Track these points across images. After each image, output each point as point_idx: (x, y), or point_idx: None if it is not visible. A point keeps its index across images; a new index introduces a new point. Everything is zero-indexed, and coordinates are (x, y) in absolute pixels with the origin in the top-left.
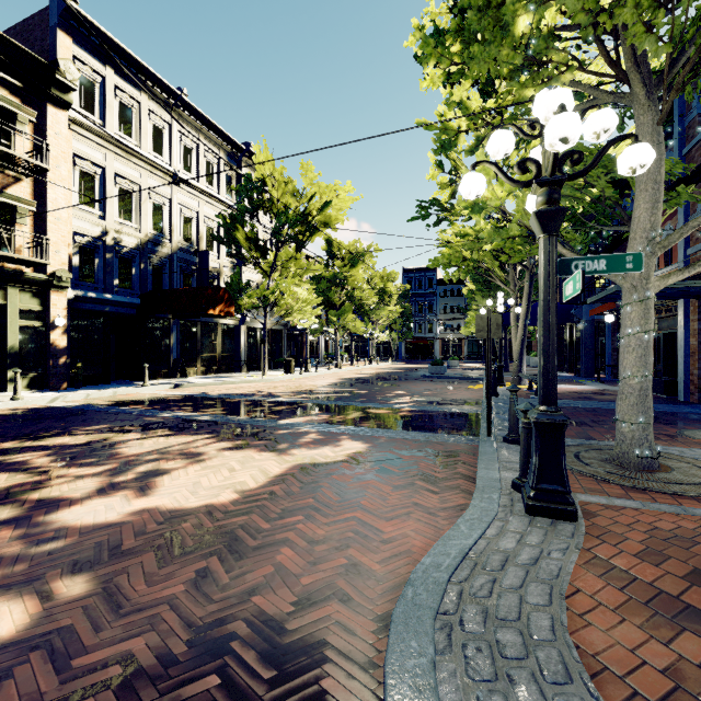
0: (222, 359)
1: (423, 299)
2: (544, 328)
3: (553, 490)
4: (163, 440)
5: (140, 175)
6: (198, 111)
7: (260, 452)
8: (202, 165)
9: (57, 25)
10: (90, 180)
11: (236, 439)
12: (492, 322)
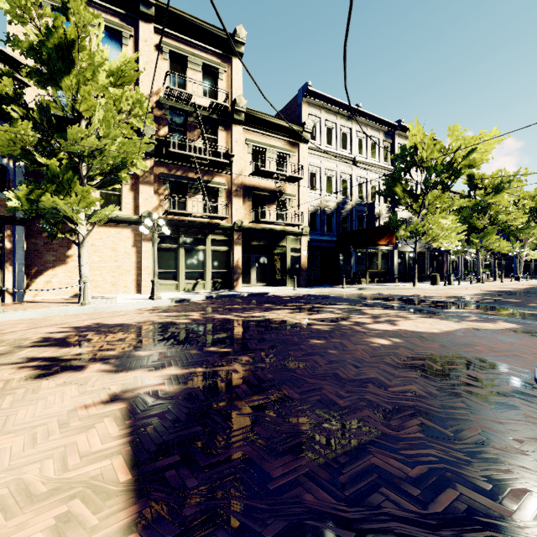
0: (381, 274)
1: None
2: None
3: None
4: (382, 311)
5: (336, 166)
6: (367, 113)
7: (442, 320)
8: (368, 147)
9: (302, 102)
10: (314, 176)
11: (422, 314)
12: None
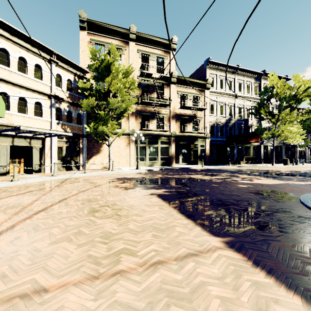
0: (253, 158)
1: None
2: None
3: None
4: (248, 176)
5: (225, 99)
6: (244, 69)
7: (277, 180)
8: (245, 87)
9: (206, 68)
10: (213, 106)
11: (268, 178)
12: None
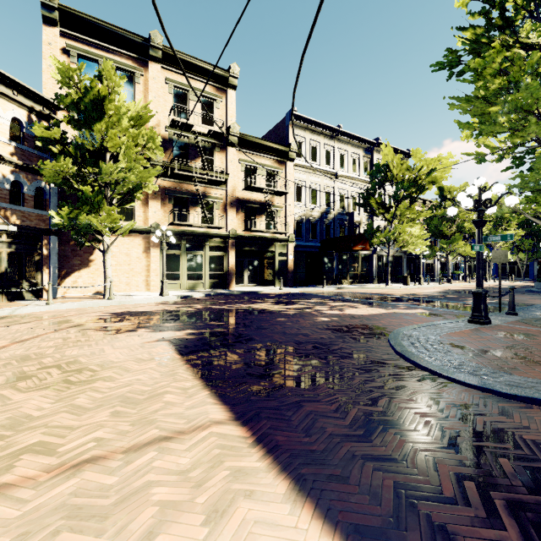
0: (361, 275)
1: None
2: (476, 260)
3: (477, 315)
4: (341, 303)
5: (320, 180)
6: (348, 133)
7: (379, 308)
8: (349, 163)
9: (289, 125)
10: (300, 189)
11: (369, 305)
12: (502, 254)
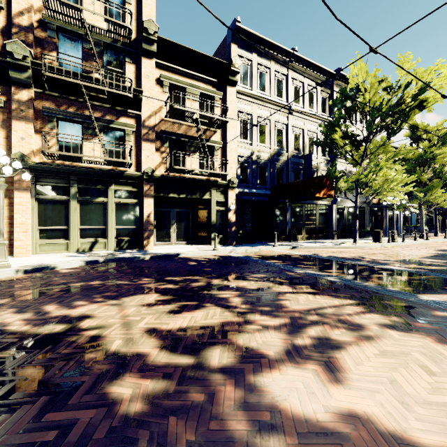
0: (319, 229)
1: None
2: None
3: None
4: (312, 299)
5: (270, 114)
6: (304, 59)
7: (442, 345)
8: (305, 96)
9: (231, 41)
10: (245, 124)
11: (387, 313)
12: None
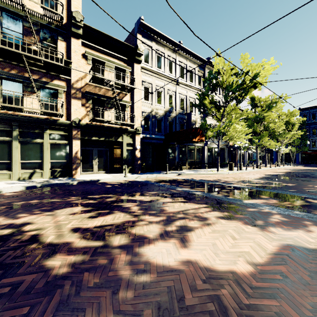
0: (196, 162)
1: (316, 126)
2: None
3: None
4: (183, 205)
5: (164, 84)
6: (187, 49)
7: (245, 225)
8: (188, 74)
9: (137, 32)
10: (147, 90)
11: (222, 211)
12: None
